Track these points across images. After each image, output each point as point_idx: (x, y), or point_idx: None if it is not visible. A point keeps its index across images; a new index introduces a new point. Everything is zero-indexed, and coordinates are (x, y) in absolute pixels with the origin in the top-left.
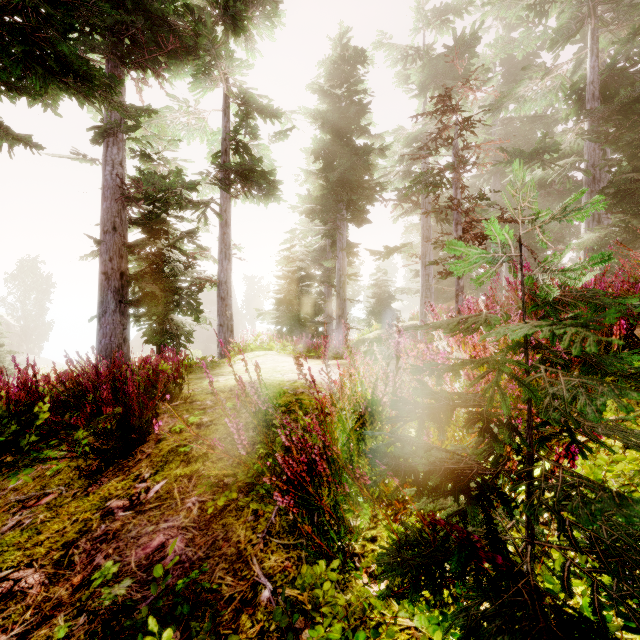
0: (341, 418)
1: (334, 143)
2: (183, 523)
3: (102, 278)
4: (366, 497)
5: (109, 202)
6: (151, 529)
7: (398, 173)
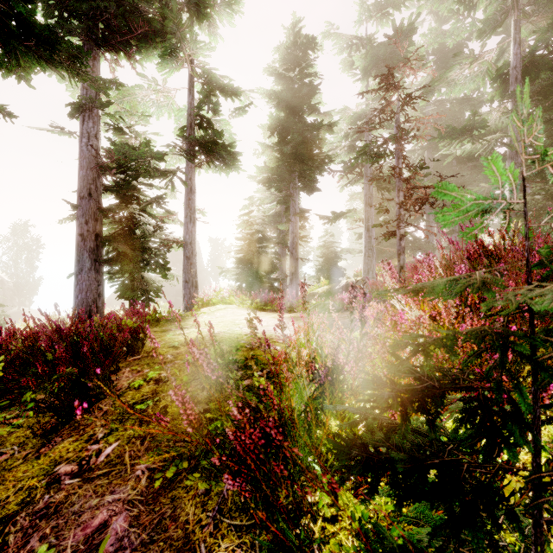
0: (298, 385)
1: (288, 120)
2: (129, 496)
3: (79, 239)
4: (324, 468)
5: (85, 171)
6: (95, 503)
7: (344, 148)
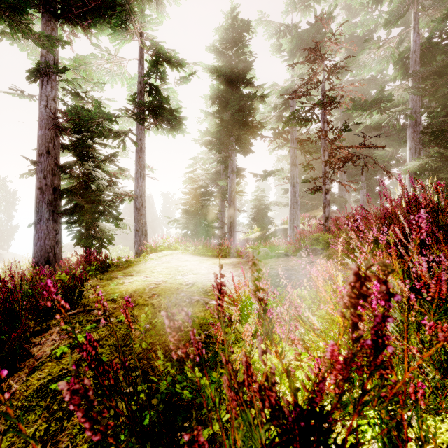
0: (247, 417)
1: (226, 91)
2: None
3: (37, 192)
4: None
5: (43, 130)
6: None
7: (273, 117)
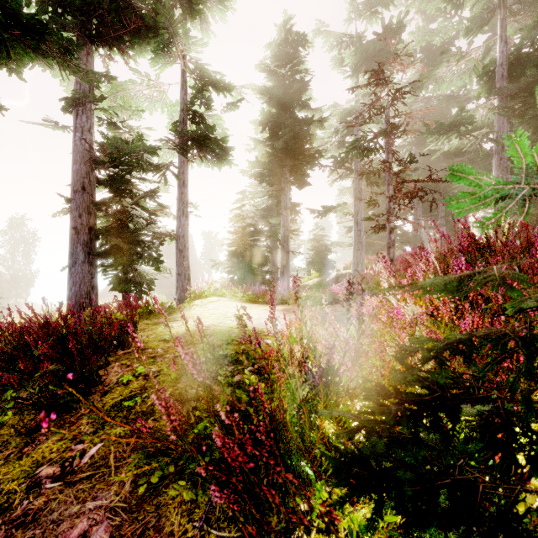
0: (290, 386)
1: (279, 115)
2: (112, 502)
3: (72, 232)
4: (318, 473)
5: (79, 164)
6: (75, 510)
7: (334, 143)
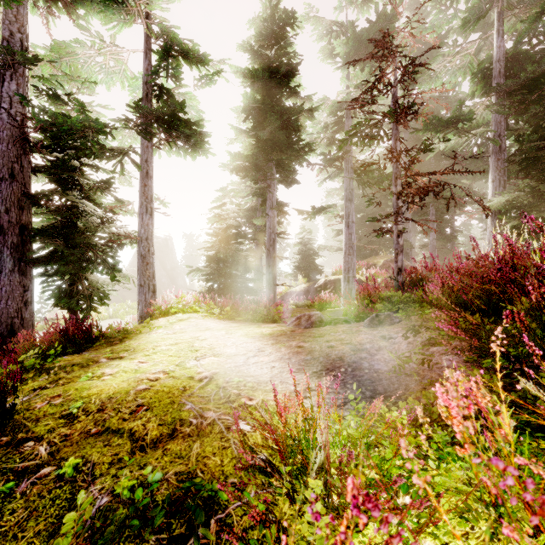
0: None
1: (264, 101)
2: None
3: None
4: None
5: (5, 145)
6: None
7: (323, 140)
